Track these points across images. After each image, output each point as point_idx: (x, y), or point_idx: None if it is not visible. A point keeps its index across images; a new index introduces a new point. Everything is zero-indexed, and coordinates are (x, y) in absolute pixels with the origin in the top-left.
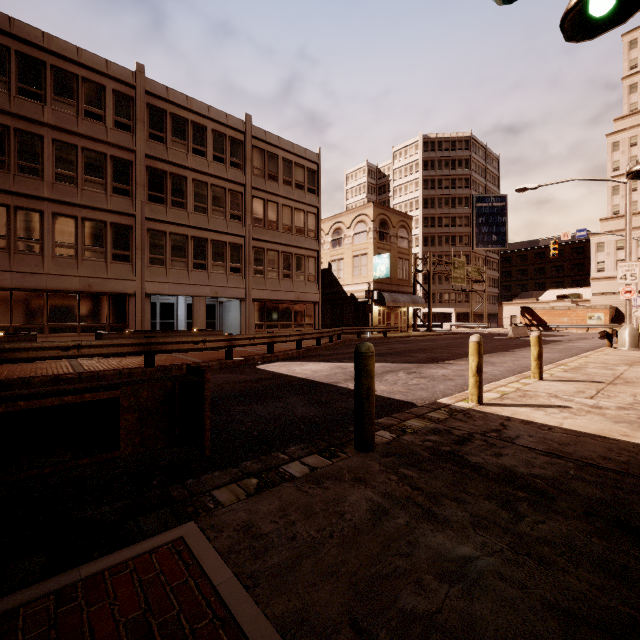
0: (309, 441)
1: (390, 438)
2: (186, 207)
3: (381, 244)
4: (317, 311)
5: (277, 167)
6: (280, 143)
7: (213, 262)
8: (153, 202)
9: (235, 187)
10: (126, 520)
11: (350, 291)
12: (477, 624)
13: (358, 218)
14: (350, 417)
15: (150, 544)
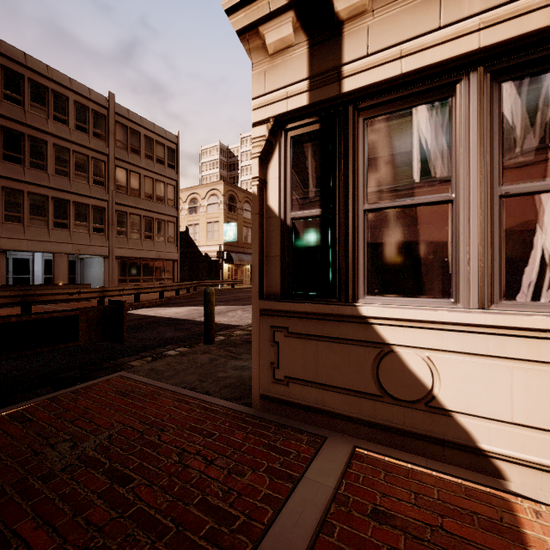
0: (178, 343)
1: (224, 339)
2: (46, 169)
3: (230, 214)
4: (176, 267)
5: (139, 142)
6: (142, 122)
7: (75, 222)
8: (9, 161)
9: (98, 156)
10: (85, 375)
11: (205, 251)
12: (242, 375)
13: (211, 192)
14: (202, 334)
15: (105, 378)
